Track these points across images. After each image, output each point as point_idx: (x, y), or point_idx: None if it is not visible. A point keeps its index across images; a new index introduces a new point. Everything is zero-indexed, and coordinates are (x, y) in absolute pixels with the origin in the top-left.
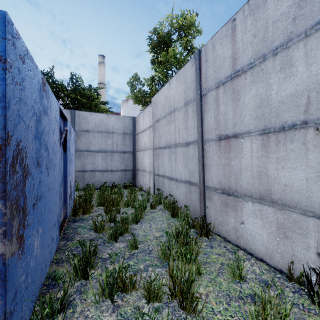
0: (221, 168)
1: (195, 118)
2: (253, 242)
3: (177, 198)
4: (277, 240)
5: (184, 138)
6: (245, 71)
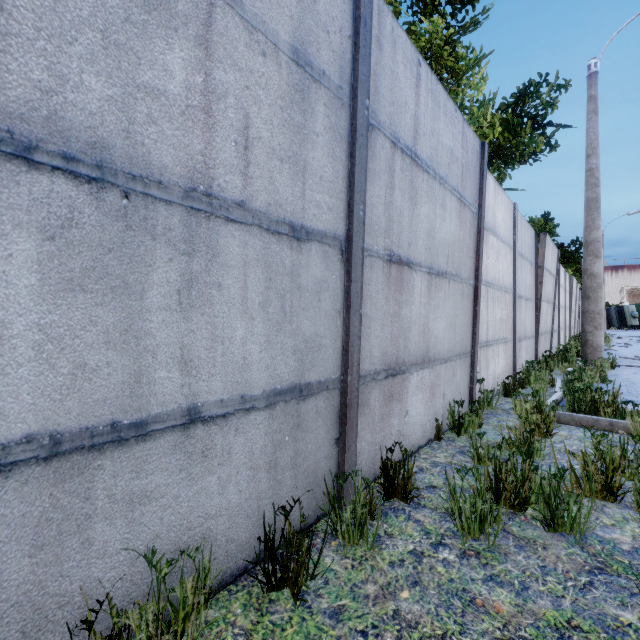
0: (389, 323)
1: (339, 160)
2: (414, 433)
3: (199, 527)
4: (429, 406)
5: (286, 199)
6: (424, 170)
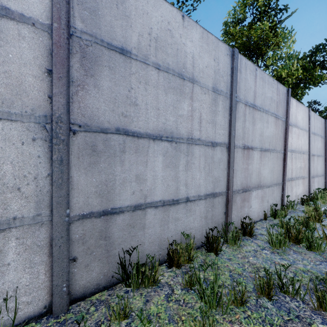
0: (243, 171)
1: (226, 117)
2: (254, 215)
3: (188, 230)
4: (261, 205)
5: (210, 135)
6: (258, 110)
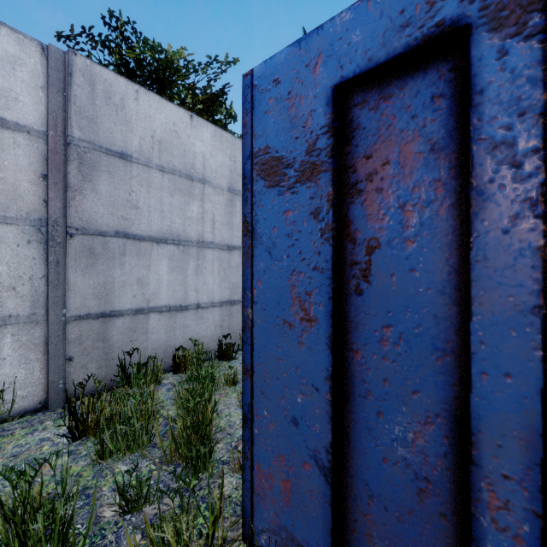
0: None
1: None
2: None
3: (200, 339)
4: None
5: (226, 238)
6: None
